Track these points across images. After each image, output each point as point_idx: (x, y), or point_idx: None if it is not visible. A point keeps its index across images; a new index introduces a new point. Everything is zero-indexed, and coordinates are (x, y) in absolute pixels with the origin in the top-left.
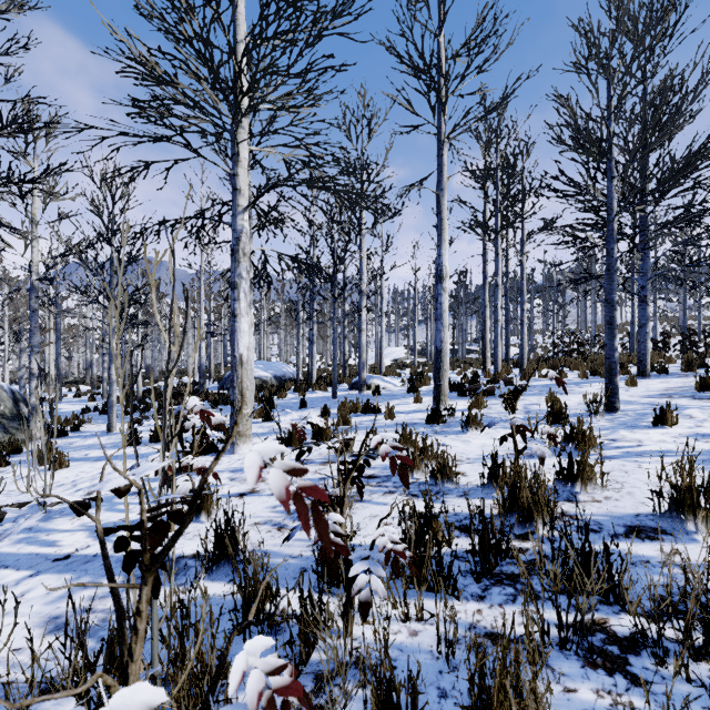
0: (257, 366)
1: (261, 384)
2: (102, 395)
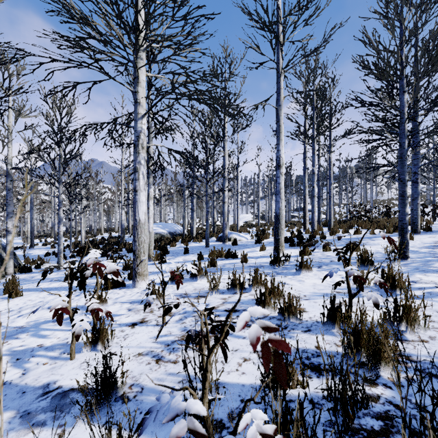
0: (158, 226)
1: (160, 237)
2: None
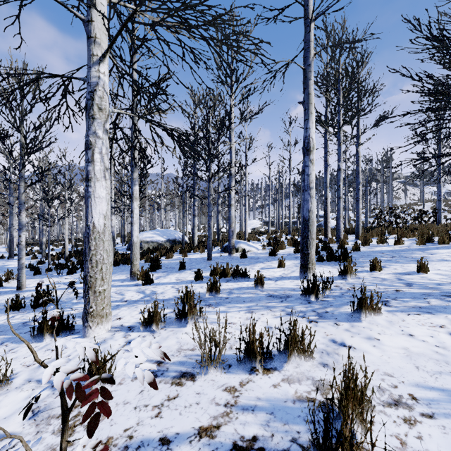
0: (155, 233)
1: (157, 246)
2: (41, 254)
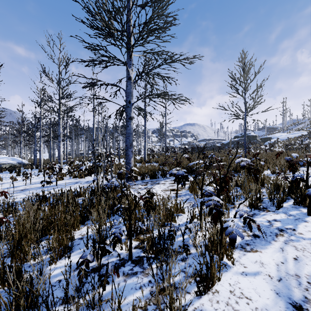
0: (8, 159)
1: (15, 165)
2: None
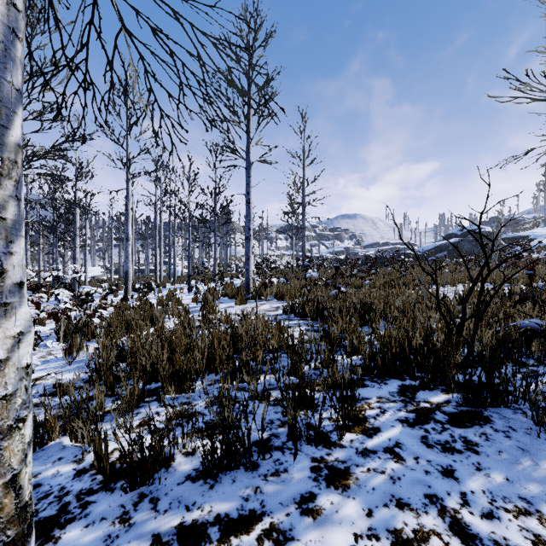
0: None
1: None
2: None
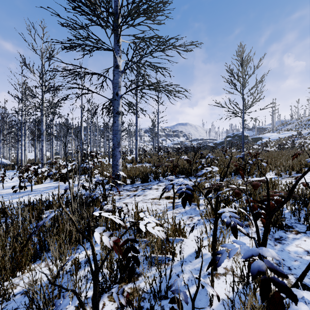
0: None
1: None
2: None
